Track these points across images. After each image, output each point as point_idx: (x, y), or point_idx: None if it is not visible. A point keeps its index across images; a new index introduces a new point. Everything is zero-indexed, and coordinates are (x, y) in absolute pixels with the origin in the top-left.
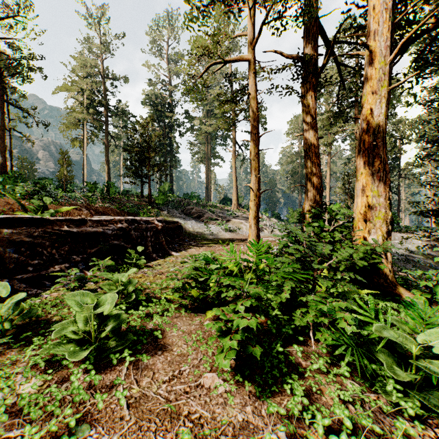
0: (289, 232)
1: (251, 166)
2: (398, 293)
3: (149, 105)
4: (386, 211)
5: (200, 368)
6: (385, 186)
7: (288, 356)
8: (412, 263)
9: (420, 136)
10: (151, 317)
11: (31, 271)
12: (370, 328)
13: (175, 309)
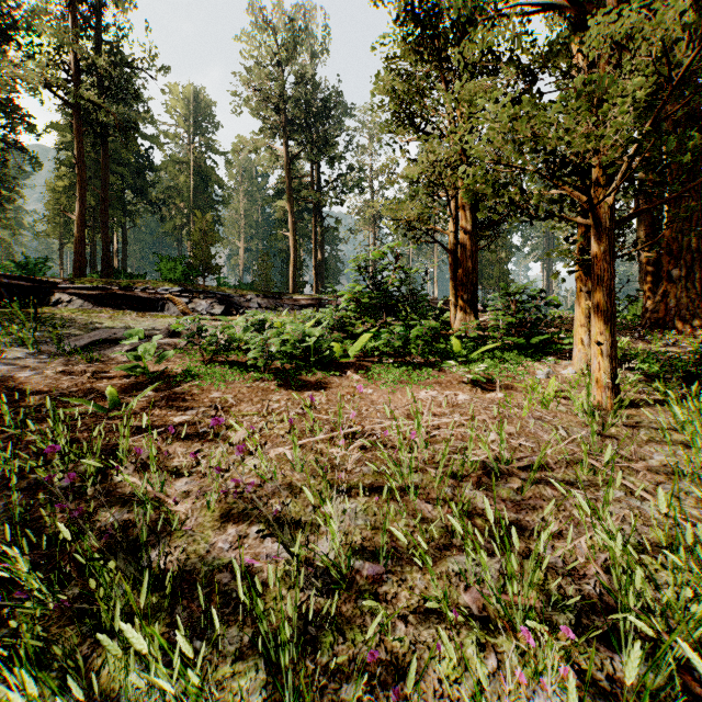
0: None
1: None
2: None
3: None
4: None
5: None
6: None
7: None
8: None
9: None
10: None
11: None
12: None
13: None
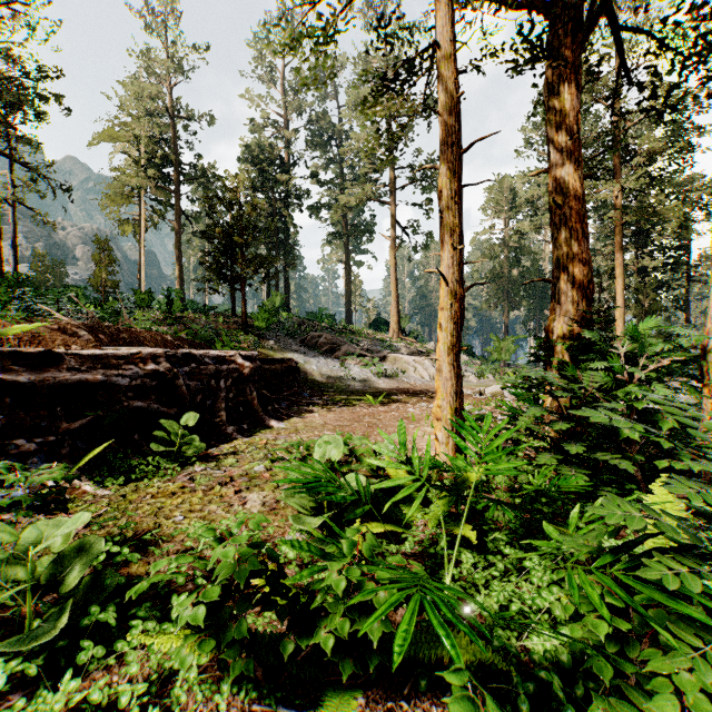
0: (542, 384)
1: (442, 224)
2: None
3: (248, 162)
4: None
5: None
6: None
7: None
8: None
9: None
10: None
11: None
12: None
13: (207, 665)
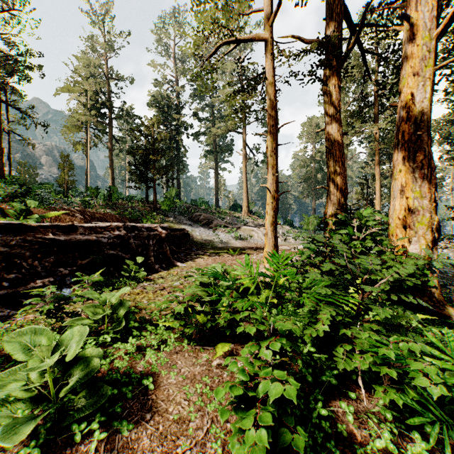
0: (313, 240)
1: (268, 163)
2: (446, 314)
3: (155, 106)
4: (431, 216)
5: (207, 448)
6: (430, 185)
7: (333, 419)
8: (439, 274)
9: (443, 137)
10: (144, 352)
11: (6, 287)
12: (452, 380)
13: (176, 339)
